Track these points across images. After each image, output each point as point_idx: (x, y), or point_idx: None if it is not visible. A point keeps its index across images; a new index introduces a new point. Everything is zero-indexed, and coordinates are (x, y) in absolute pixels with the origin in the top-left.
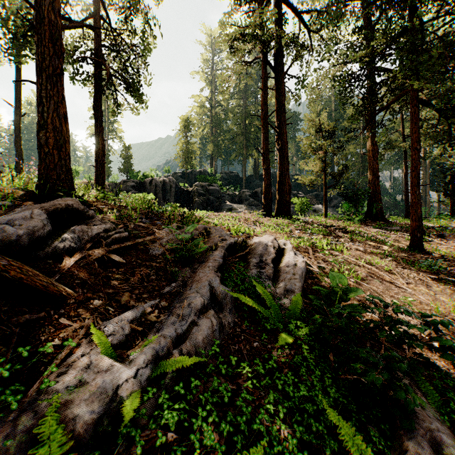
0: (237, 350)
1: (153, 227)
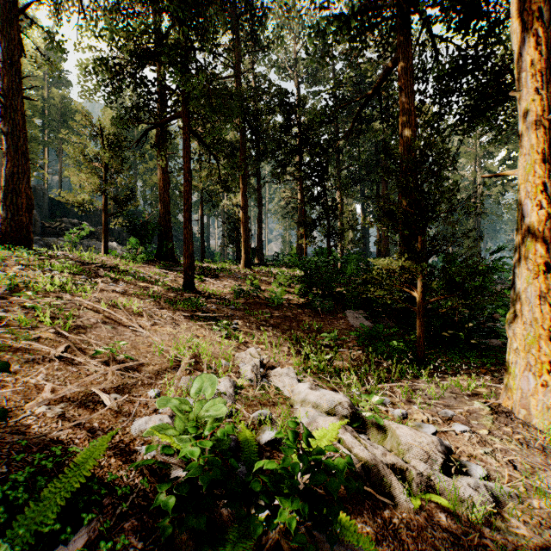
0: None
1: None
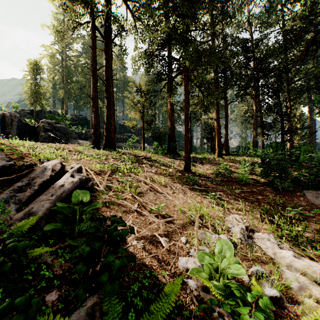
0: None
1: None
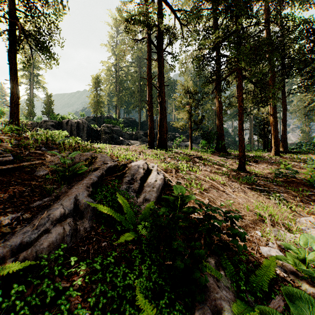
0: (84, 251)
1: (49, 154)
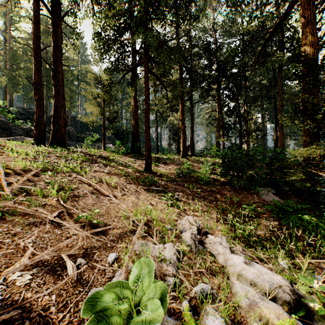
0: None
1: None
